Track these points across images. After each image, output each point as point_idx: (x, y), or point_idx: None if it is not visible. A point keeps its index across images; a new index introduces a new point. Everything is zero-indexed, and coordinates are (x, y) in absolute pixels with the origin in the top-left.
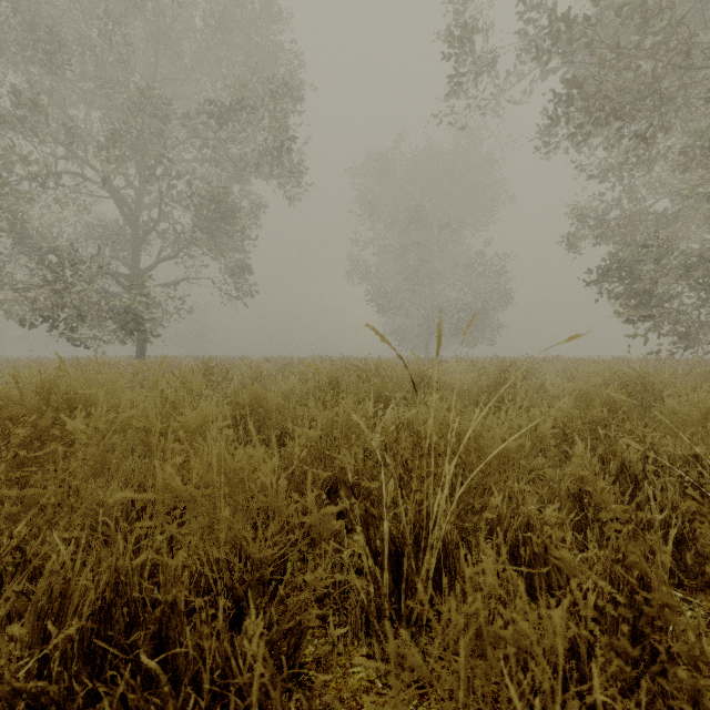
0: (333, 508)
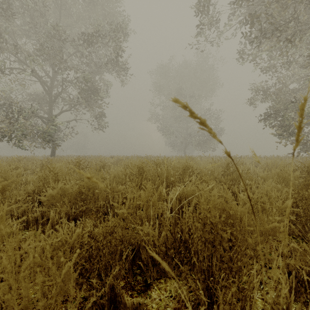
0: None
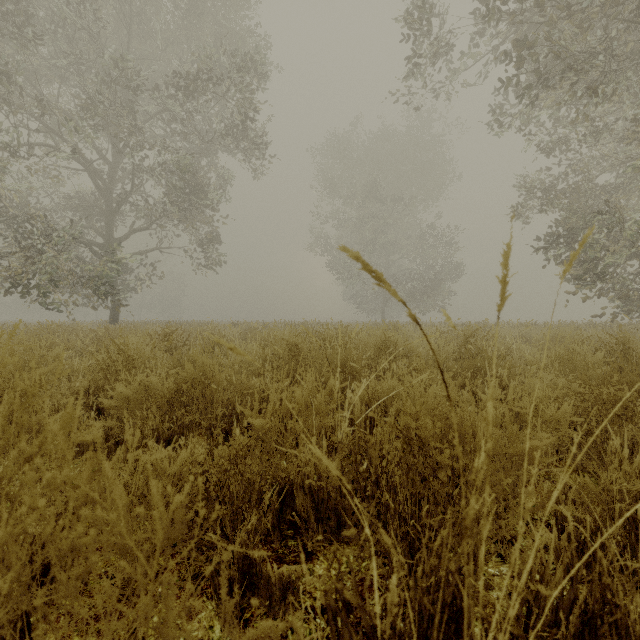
0: (272, 625)
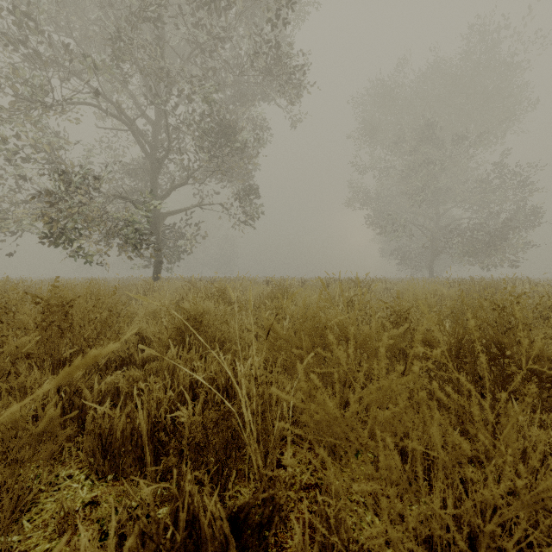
0: None
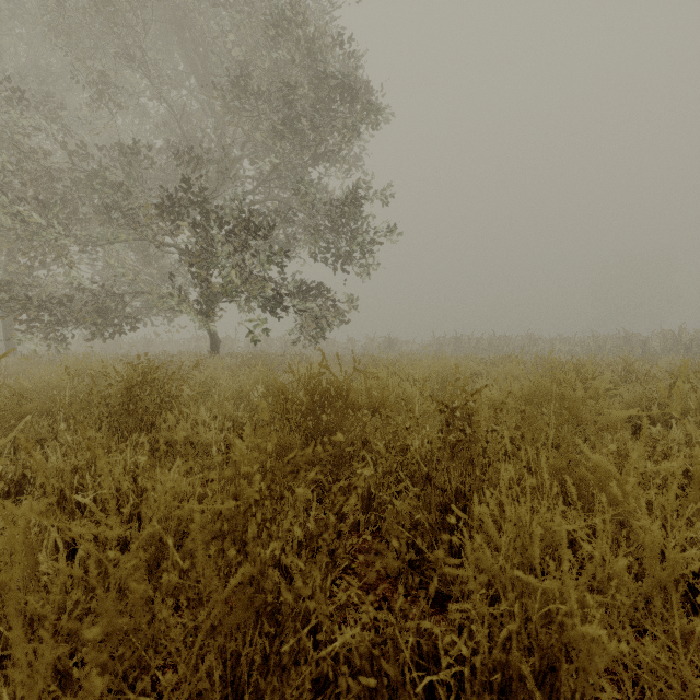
0: None
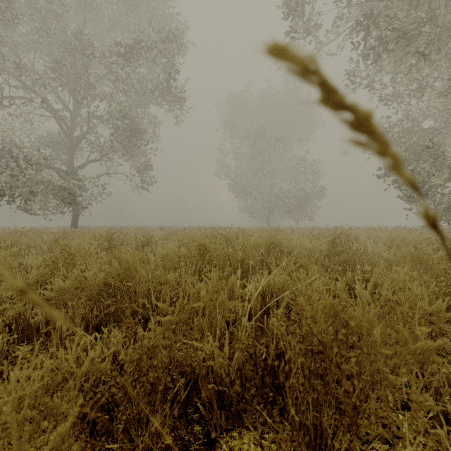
0: None
